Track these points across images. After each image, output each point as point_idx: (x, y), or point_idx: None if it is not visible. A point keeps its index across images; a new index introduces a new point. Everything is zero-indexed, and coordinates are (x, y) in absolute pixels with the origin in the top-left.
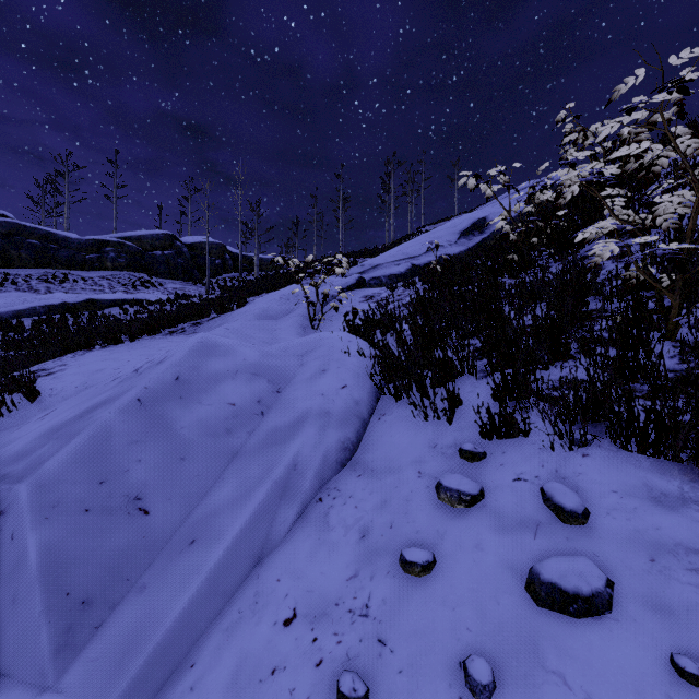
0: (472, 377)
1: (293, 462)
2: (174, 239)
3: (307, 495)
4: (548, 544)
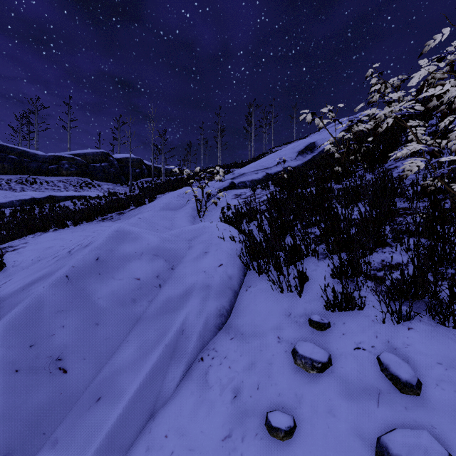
0: (314, 258)
1: (181, 328)
2: (108, 155)
3: (191, 355)
4: (390, 413)
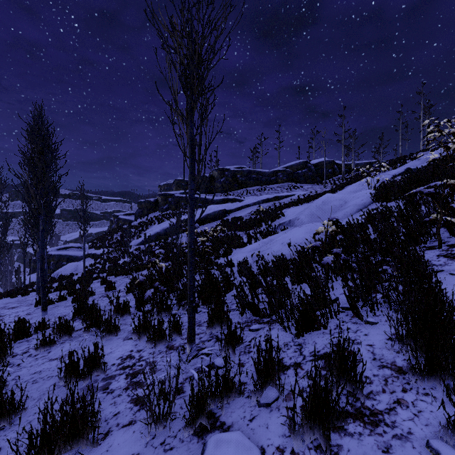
0: None
1: (346, 211)
2: (307, 163)
3: (348, 215)
4: None
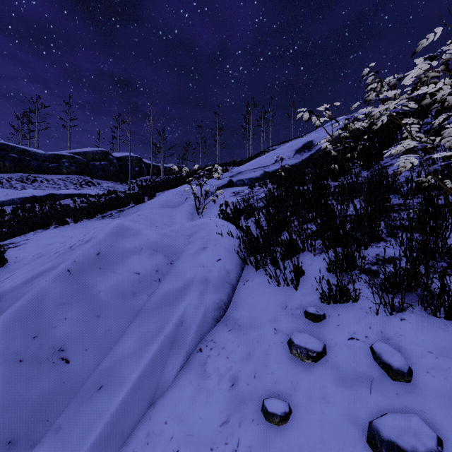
0: (310, 253)
1: (180, 320)
2: (107, 154)
3: (190, 346)
4: (382, 399)
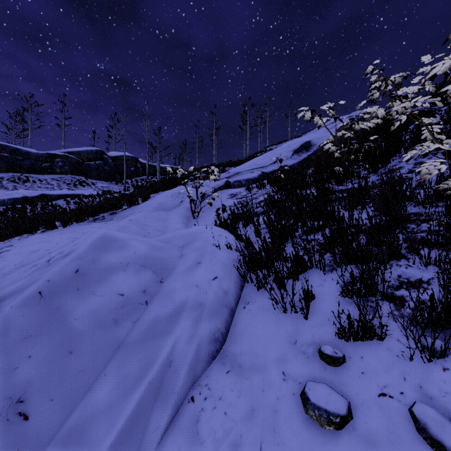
0: (319, 270)
1: (168, 358)
2: (102, 154)
3: (180, 394)
4: None
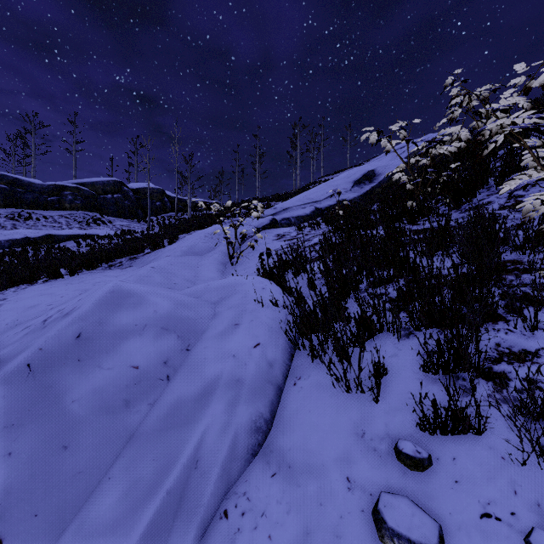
0: (392, 335)
1: (194, 456)
2: (122, 185)
3: (209, 507)
4: None
